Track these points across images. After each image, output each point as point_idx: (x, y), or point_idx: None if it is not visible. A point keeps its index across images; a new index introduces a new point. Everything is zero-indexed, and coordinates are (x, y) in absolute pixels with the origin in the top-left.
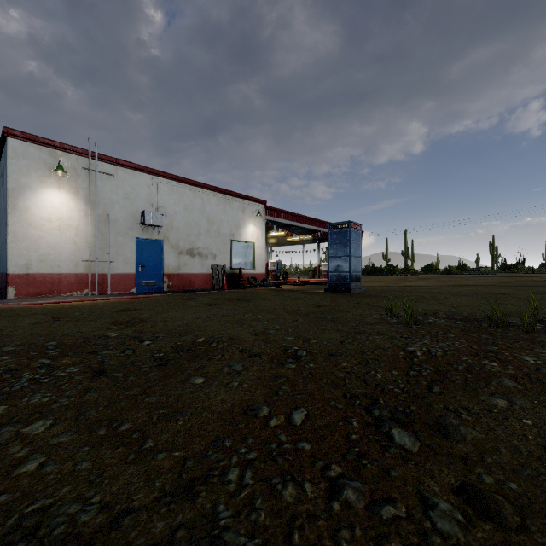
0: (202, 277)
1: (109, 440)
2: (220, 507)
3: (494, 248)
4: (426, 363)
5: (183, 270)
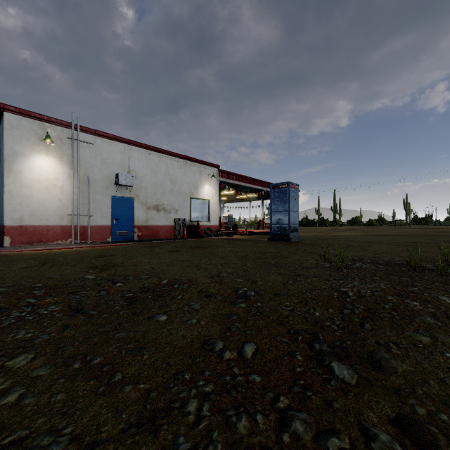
0: (166, 228)
1: (83, 373)
2: (180, 439)
3: (407, 204)
4: (357, 302)
5: (151, 223)
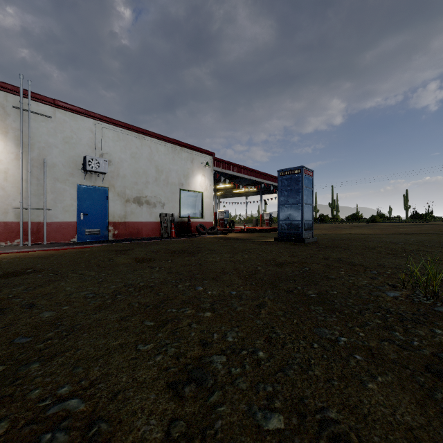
0: (150, 226)
1: None
2: None
3: (407, 200)
4: None
5: (130, 219)
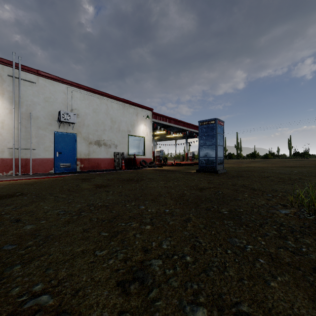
0: (107, 161)
1: None
2: None
3: (291, 143)
4: None
5: (92, 156)
